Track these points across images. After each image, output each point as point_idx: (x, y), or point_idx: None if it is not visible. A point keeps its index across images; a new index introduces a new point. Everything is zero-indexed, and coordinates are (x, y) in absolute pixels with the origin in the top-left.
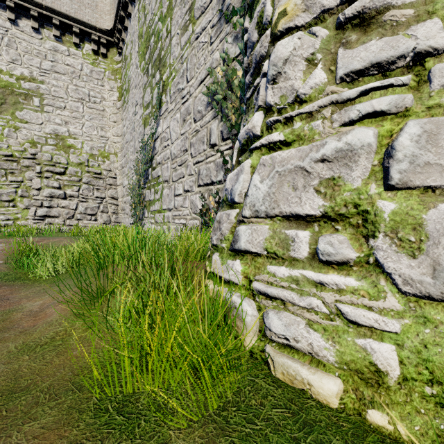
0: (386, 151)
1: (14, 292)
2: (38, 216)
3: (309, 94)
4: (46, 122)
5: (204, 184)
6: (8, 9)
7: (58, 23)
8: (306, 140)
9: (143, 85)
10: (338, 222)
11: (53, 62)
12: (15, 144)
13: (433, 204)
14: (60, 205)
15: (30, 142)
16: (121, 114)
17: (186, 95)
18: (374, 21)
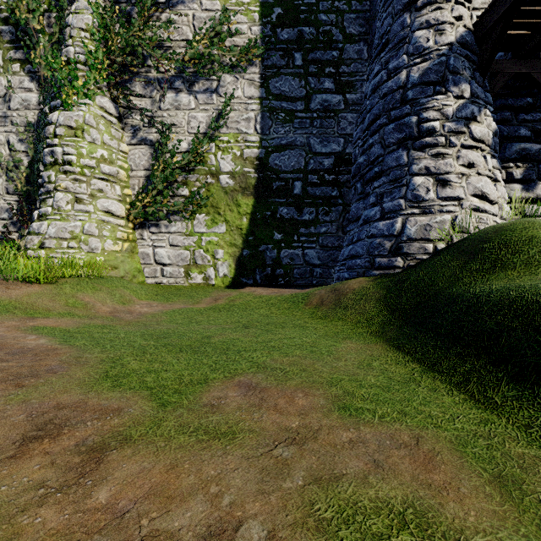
0: (83, 227)
1: None
2: None
3: (67, 210)
4: None
5: None
6: None
7: None
8: (67, 221)
9: None
10: (74, 240)
11: None
12: None
13: (91, 237)
14: None
15: None
16: None
17: None
18: (83, 200)
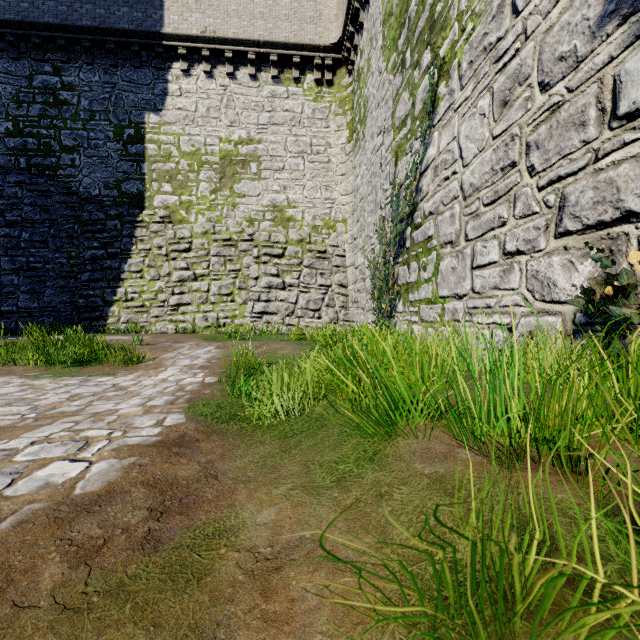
0: None
1: (226, 454)
2: (255, 312)
3: None
4: (264, 192)
5: (585, 226)
6: (227, 62)
7: (276, 59)
8: None
9: (394, 93)
10: None
11: (270, 113)
12: (233, 225)
13: None
14: (278, 298)
15: (247, 220)
16: (351, 160)
17: (513, 45)
18: None
